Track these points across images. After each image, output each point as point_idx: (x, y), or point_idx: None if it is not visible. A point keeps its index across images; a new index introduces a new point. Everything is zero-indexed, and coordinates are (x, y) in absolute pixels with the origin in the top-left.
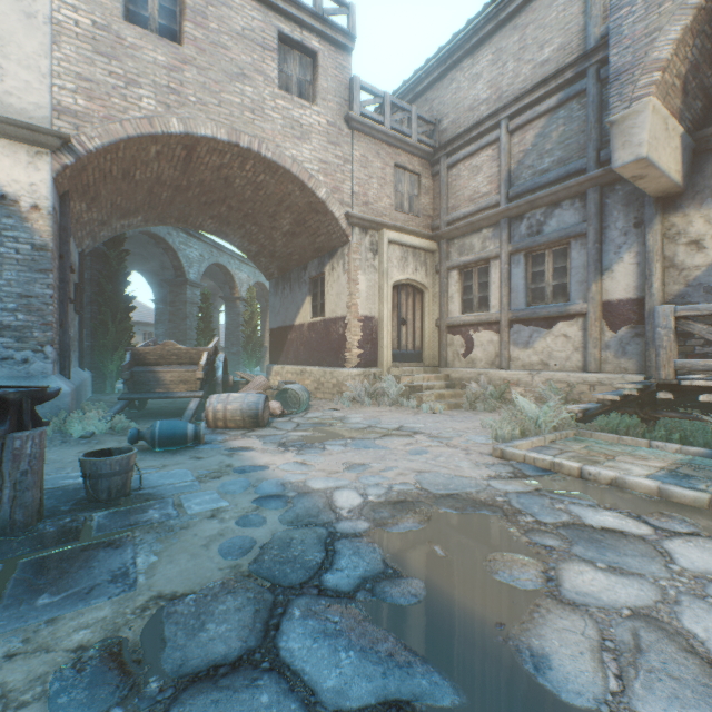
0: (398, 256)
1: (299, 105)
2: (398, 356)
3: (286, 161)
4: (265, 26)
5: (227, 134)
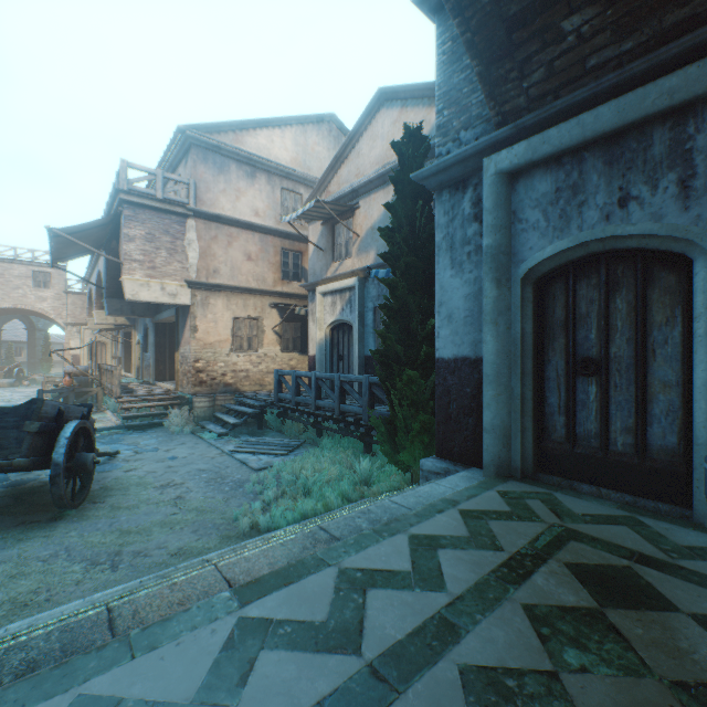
0: (91, 333)
1: (43, 291)
2: (93, 367)
3: (37, 309)
4: (28, 271)
5: (13, 305)
